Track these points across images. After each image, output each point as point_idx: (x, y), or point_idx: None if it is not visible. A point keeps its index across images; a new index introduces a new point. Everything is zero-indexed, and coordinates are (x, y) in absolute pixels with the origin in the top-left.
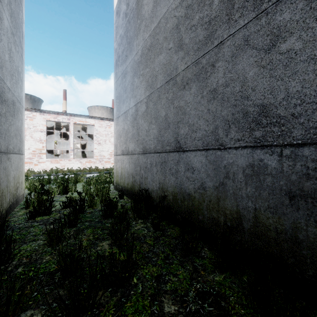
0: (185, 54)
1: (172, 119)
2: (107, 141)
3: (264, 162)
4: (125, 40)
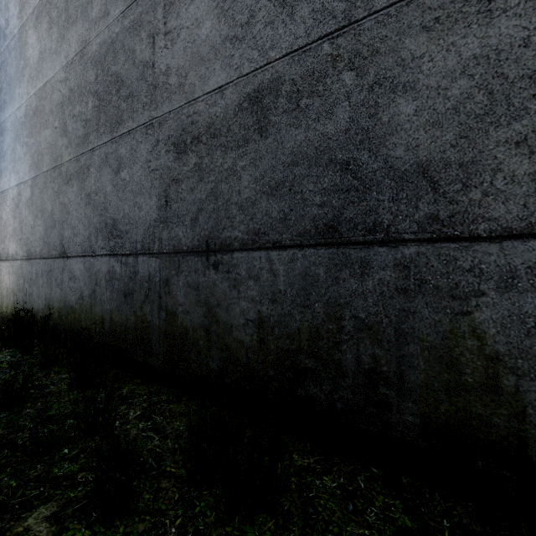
0: (69, 143)
1: (58, 217)
2: None
3: (115, 269)
4: (3, 75)
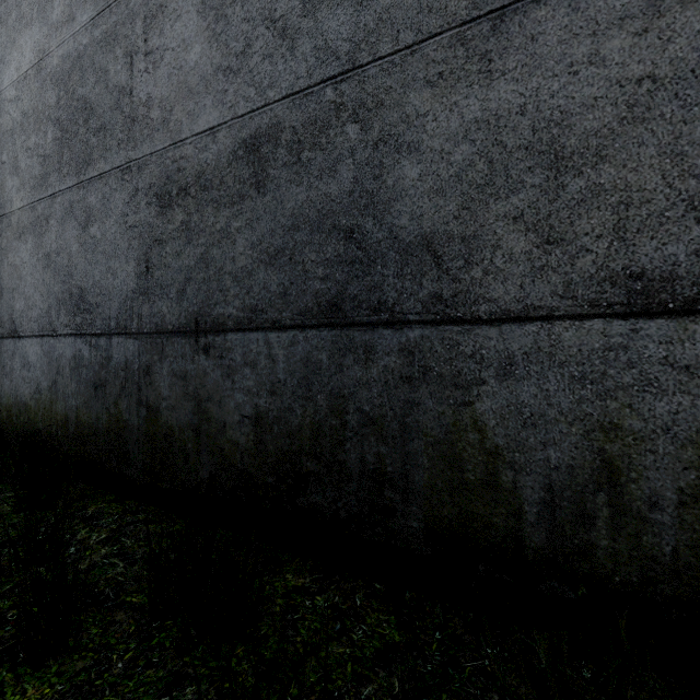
0: (21, 185)
1: (6, 283)
2: None
3: (82, 353)
4: None
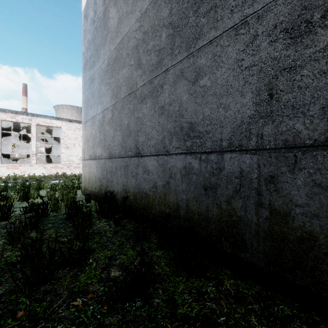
0: (143, 72)
1: (133, 128)
2: (76, 145)
3: (192, 165)
4: (93, 46)
